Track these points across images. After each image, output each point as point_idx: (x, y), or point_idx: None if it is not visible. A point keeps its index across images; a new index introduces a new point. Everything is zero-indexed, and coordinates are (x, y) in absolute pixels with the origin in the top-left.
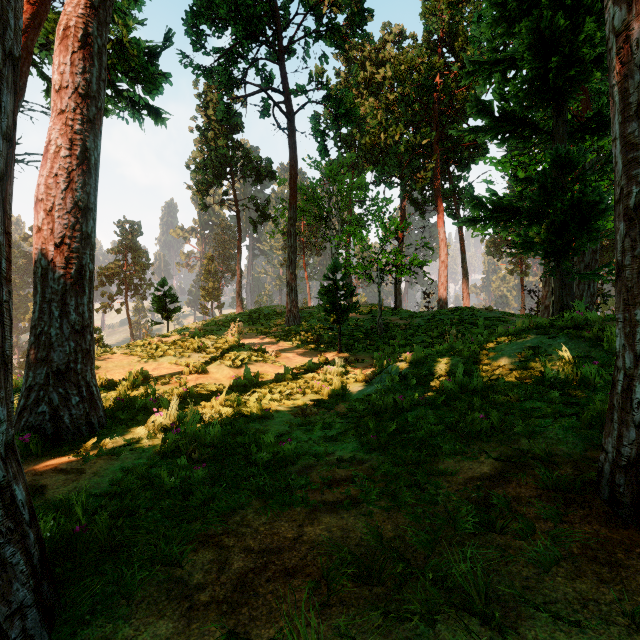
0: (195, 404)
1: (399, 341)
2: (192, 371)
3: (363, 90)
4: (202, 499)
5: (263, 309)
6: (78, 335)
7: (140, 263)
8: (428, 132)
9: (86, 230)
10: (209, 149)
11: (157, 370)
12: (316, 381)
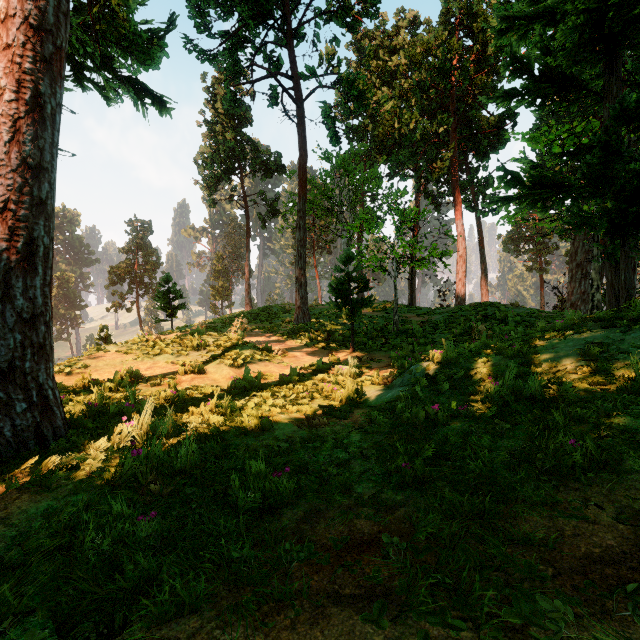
0: (183, 410)
1: (418, 339)
2: (187, 371)
3: (375, 79)
4: (135, 584)
5: (272, 307)
6: (27, 325)
7: (150, 262)
8: (445, 119)
9: (38, 194)
10: (217, 143)
11: (151, 369)
12: (326, 383)
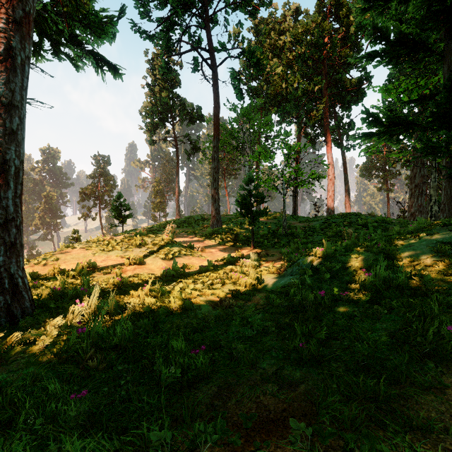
0: (126, 293)
1: (301, 239)
2: (131, 262)
3: (269, 53)
4: None
5: (194, 216)
6: (0, 228)
7: (109, 185)
8: (319, 80)
9: (10, 126)
10: (155, 99)
11: (105, 261)
12: (234, 272)
